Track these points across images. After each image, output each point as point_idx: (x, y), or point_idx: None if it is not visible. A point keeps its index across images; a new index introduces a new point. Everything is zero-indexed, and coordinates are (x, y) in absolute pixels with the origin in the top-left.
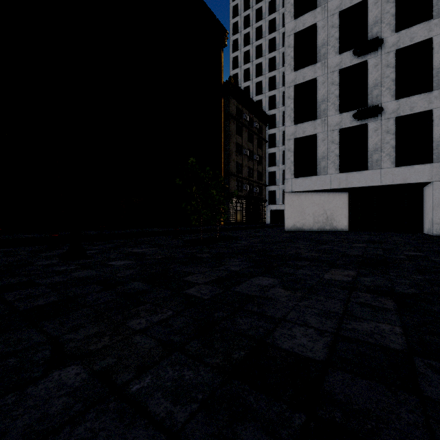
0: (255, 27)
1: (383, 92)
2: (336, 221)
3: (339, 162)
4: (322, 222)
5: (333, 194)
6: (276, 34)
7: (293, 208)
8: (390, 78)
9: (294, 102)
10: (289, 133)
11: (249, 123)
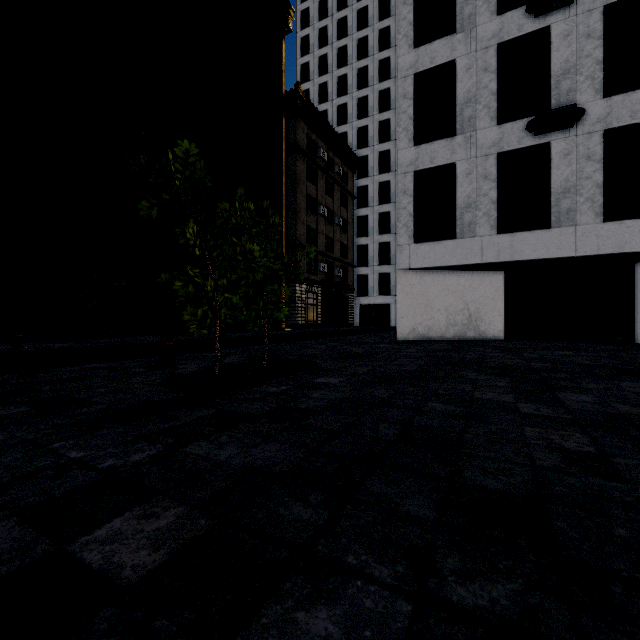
0: (336, 19)
1: (581, 84)
2: (485, 321)
3: (496, 215)
4: (461, 324)
5: (480, 275)
6: (368, 32)
7: (411, 299)
8: (594, 57)
9: (414, 105)
10: (404, 160)
11: (328, 165)
